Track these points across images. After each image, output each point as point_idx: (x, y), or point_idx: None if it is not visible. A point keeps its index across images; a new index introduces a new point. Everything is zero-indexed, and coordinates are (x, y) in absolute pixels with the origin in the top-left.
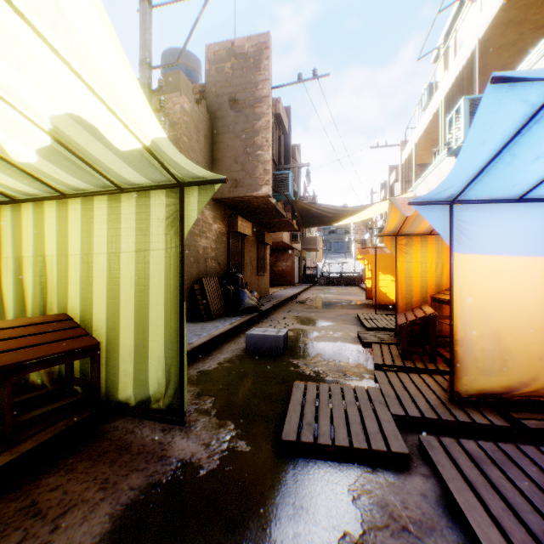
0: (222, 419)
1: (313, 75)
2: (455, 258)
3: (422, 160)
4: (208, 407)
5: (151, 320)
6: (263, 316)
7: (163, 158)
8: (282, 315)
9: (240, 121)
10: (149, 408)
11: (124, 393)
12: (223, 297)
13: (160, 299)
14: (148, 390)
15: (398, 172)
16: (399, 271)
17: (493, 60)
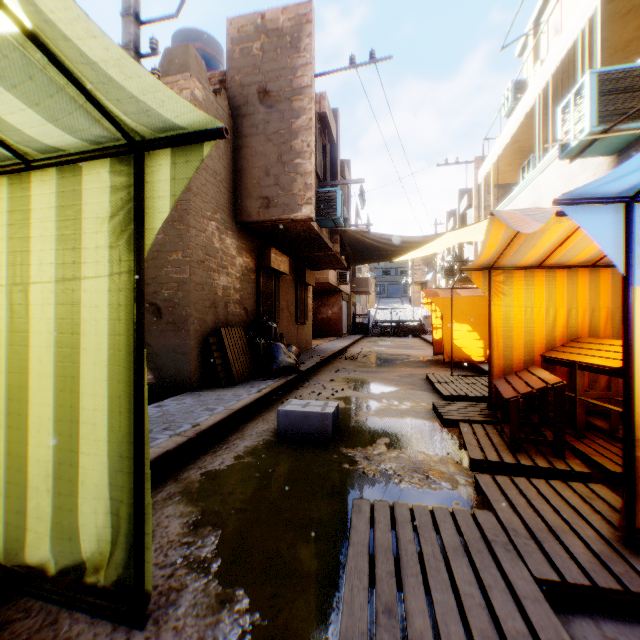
0: (228, 583)
1: (370, 58)
2: (634, 297)
3: (504, 179)
4: (208, 553)
5: (85, 414)
6: (303, 378)
7: (72, 61)
8: (328, 377)
9: (272, 120)
10: (82, 581)
11: (36, 552)
12: (250, 353)
13: (100, 374)
14: (79, 548)
15: (471, 197)
16: (494, 319)
17: (615, 33)
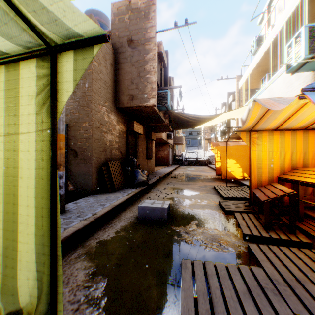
0: (110, 314)
1: (185, 23)
2: None
3: (252, 86)
4: (99, 293)
5: (21, 218)
6: (150, 187)
7: None
8: (163, 187)
9: (135, 55)
10: None
11: None
12: (123, 174)
13: (30, 193)
14: (18, 300)
15: (234, 95)
16: (252, 157)
17: (313, 8)
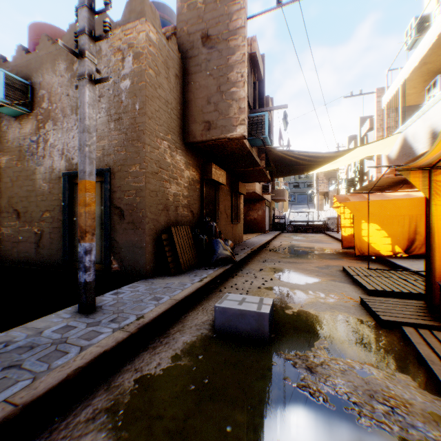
0: None
1: None
2: None
3: (406, 101)
4: None
5: None
6: (237, 267)
7: None
8: (258, 266)
9: (212, 59)
10: None
11: None
12: (195, 246)
13: None
14: None
15: (372, 121)
16: (434, 219)
17: None
